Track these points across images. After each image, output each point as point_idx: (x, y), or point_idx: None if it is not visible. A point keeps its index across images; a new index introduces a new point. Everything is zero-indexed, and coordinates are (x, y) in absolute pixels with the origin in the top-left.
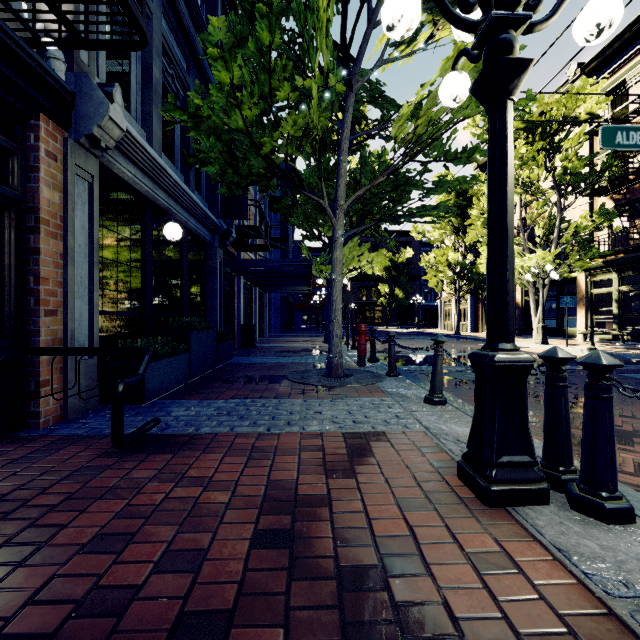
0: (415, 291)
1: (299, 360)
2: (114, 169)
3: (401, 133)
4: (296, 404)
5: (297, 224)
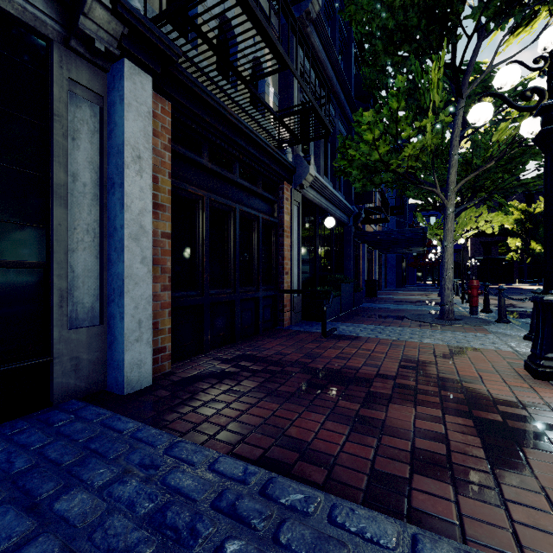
0: None
1: (415, 308)
2: (306, 196)
3: (503, 136)
4: (415, 331)
5: (412, 196)
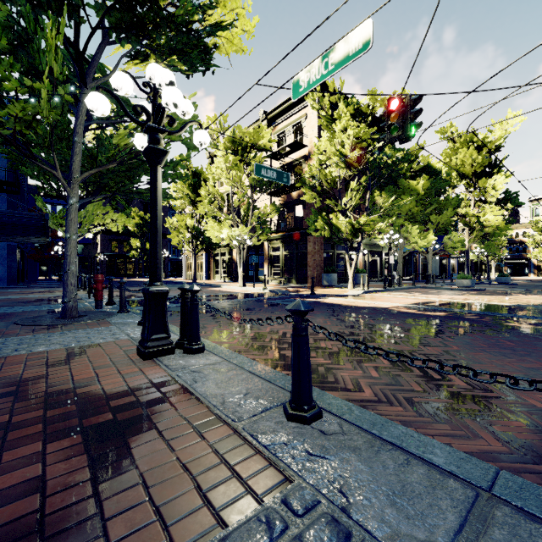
0: (165, 246)
1: (32, 309)
2: None
3: (123, 142)
4: (25, 339)
5: (31, 174)
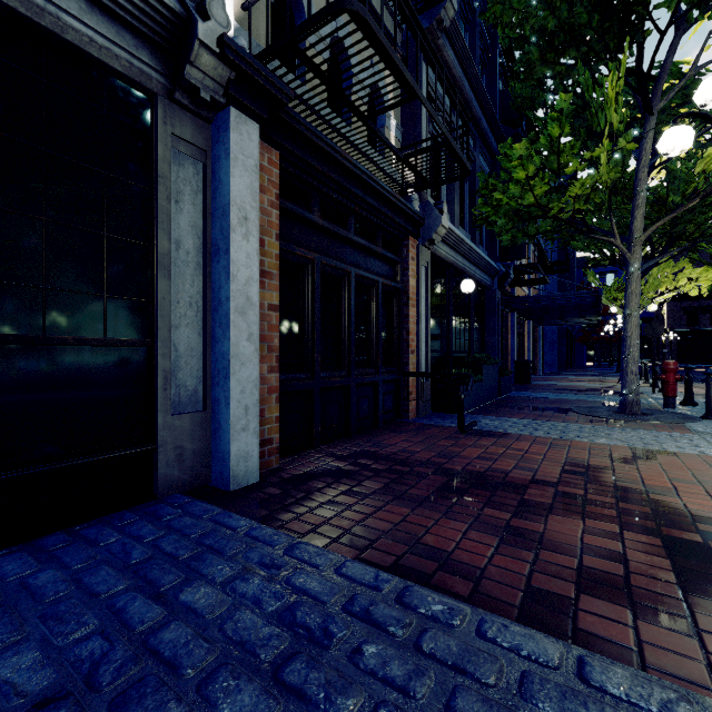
0: None
1: (585, 398)
2: (437, 253)
3: (711, 164)
4: (584, 427)
5: (581, 247)
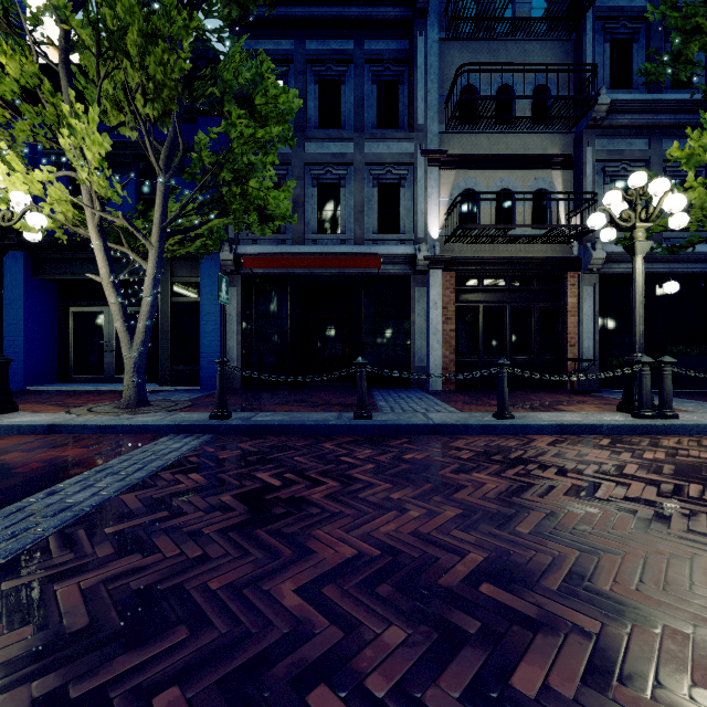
0: None
1: None
2: (609, 273)
3: None
4: (687, 401)
5: None
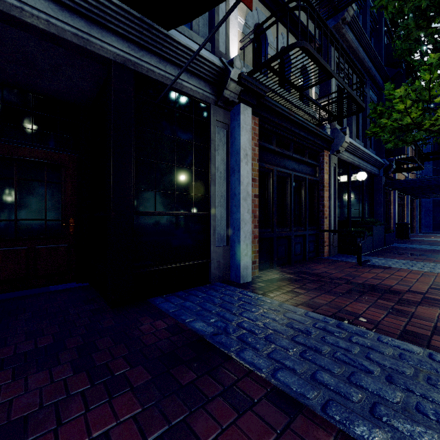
0: None
1: None
2: (341, 158)
3: None
4: None
5: None
